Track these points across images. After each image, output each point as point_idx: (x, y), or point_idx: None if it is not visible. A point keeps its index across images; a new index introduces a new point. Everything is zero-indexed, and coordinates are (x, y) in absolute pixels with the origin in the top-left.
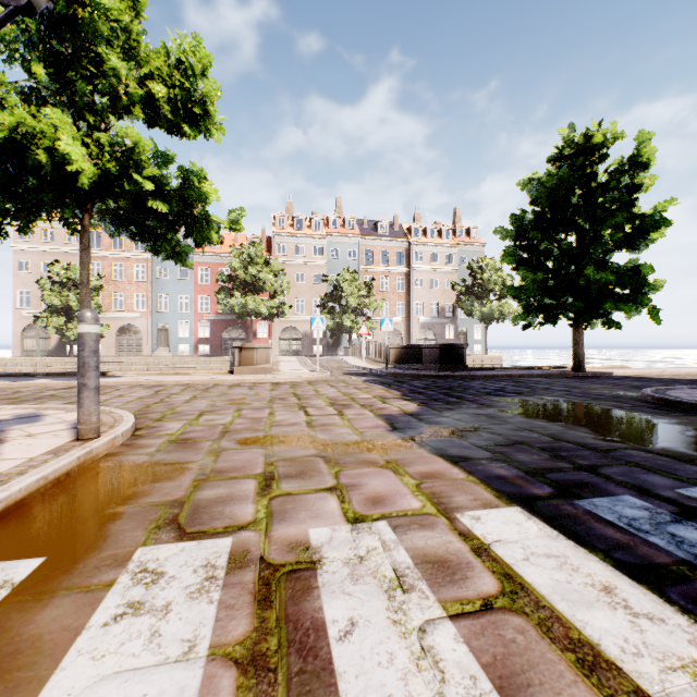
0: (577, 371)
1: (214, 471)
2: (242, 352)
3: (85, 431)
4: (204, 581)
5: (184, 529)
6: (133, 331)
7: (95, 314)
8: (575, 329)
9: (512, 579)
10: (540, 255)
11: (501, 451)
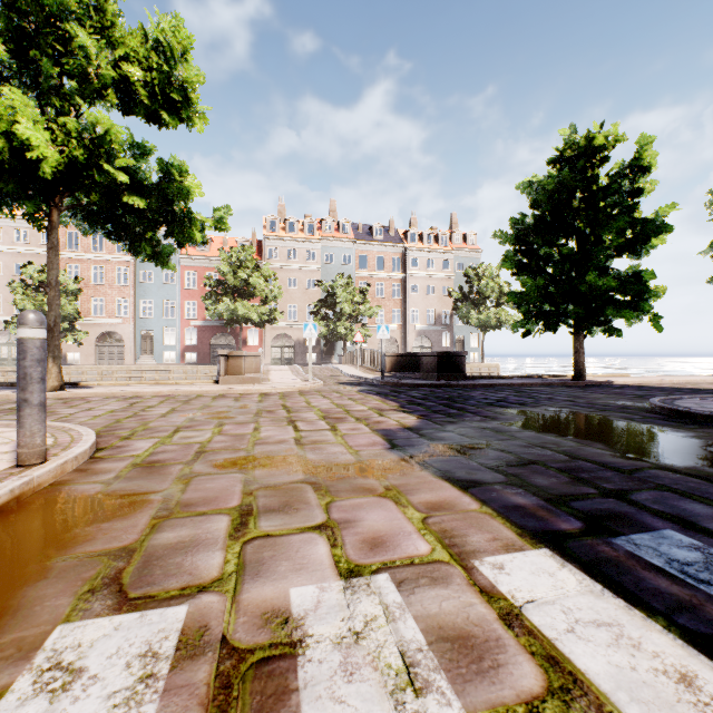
0: (578, 380)
1: (179, 504)
2: (229, 360)
3: (26, 456)
4: (137, 682)
5: (126, 593)
6: (114, 338)
7: (39, 315)
8: (576, 337)
9: (559, 666)
10: (540, 260)
11: (515, 473)
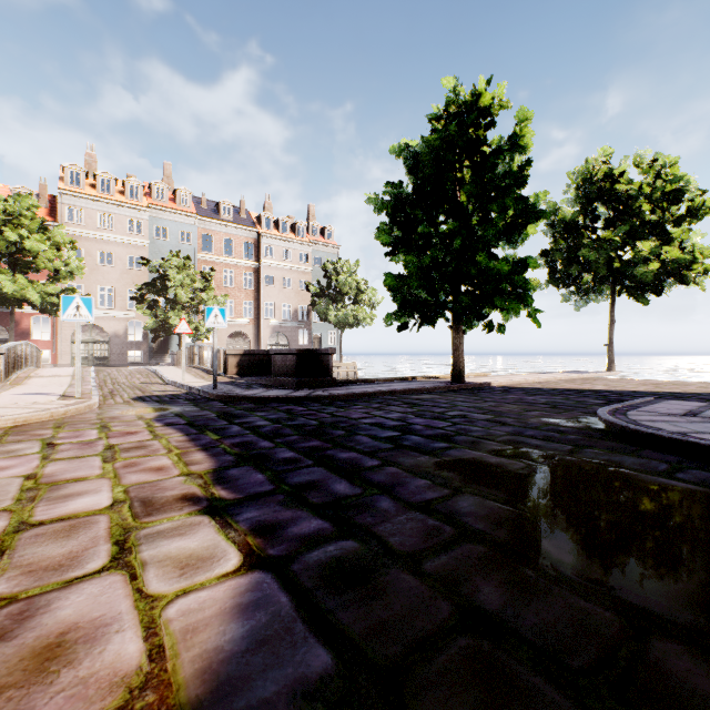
0: (458, 382)
1: None
2: None
3: None
4: None
5: None
6: None
7: None
8: (456, 332)
9: None
10: (419, 239)
11: None
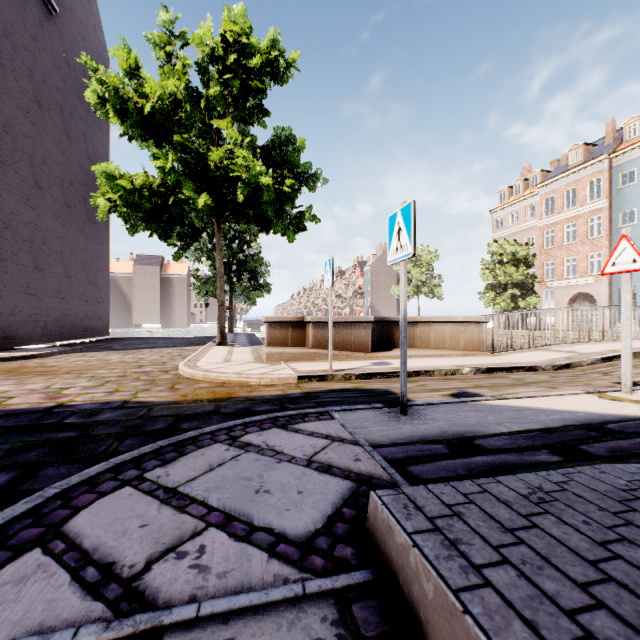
0: None
1: None
2: (306, 328)
3: None
4: None
5: None
6: (586, 300)
7: None
8: None
9: None
10: None
11: None
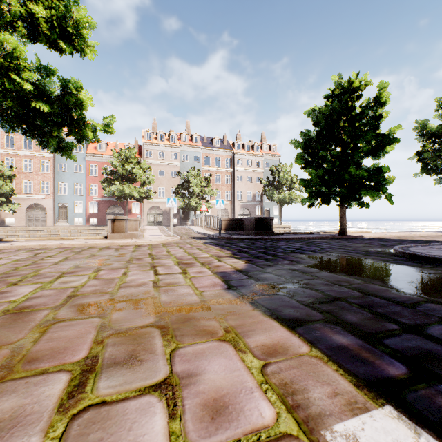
0: (342, 235)
1: (24, 359)
2: (115, 222)
3: None
4: None
5: None
6: (39, 208)
7: None
8: (341, 207)
9: None
10: (319, 159)
11: (327, 310)
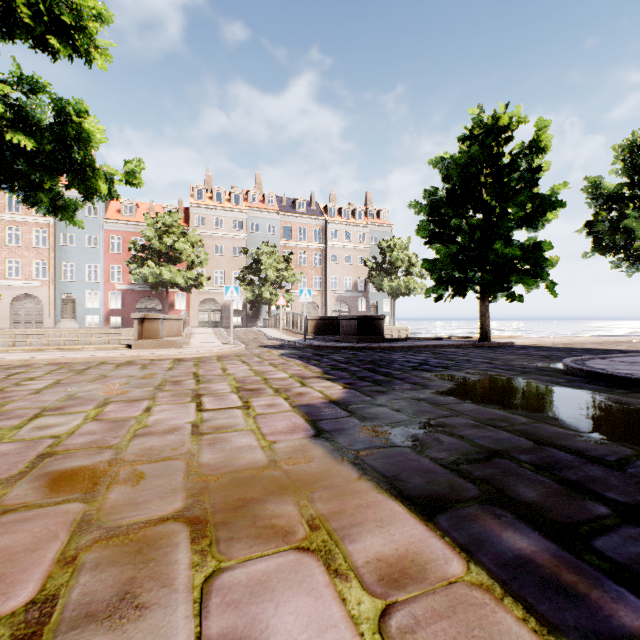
0: (484, 341)
1: None
2: (144, 323)
3: None
4: None
5: None
6: (32, 301)
7: None
8: (482, 301)
9: None
10: (451, 230)
11: (483, 476)
